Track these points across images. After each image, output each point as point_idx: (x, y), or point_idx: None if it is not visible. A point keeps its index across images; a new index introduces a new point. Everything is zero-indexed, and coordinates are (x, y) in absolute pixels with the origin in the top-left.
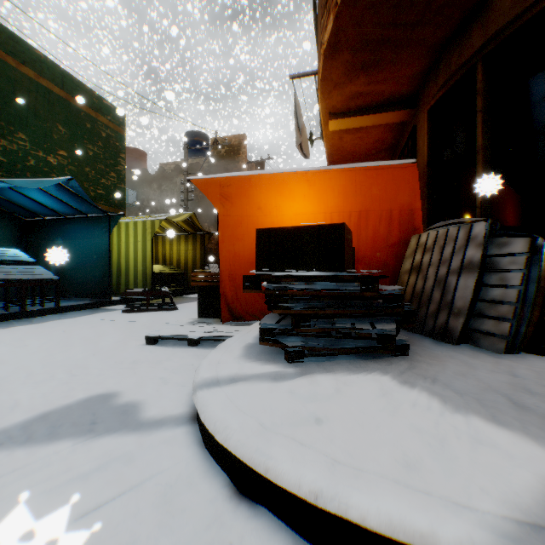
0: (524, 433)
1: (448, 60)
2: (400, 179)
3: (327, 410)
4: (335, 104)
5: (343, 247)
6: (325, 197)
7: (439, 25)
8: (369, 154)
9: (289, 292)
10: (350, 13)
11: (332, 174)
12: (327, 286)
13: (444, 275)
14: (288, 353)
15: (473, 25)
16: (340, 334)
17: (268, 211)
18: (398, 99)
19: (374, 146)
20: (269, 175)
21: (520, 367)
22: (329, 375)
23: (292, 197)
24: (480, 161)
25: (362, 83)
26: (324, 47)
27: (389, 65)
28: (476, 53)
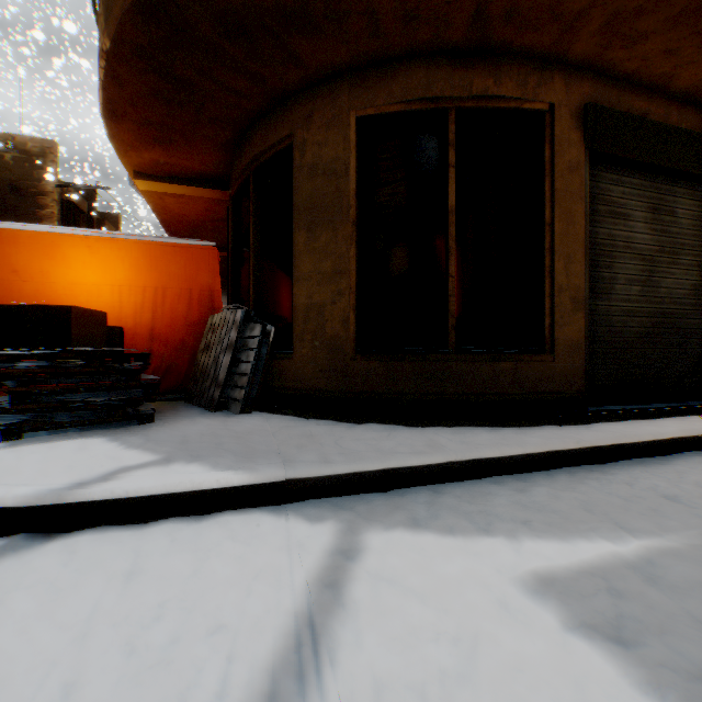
0: (156, 451)
1: (236, 161)
2: (201, 260)
3: (1, 464)
4: (138, 164)
5: (72, 327)
6: (114, 268)
7: (219, 131)
8: (205, 221)
9: (2, 370)
10: (119, 92)
11: (123, 244)
12: (48, 364)
13: (219, 353)
14: (2, 432)
15: (247, 142)
16: (68, 408)
17: (32, 276)
18: (212, 177)
19: (207, 214)
20: (33, 233)
21: (233, 420)
22: (40, 444)
23: (68, 263)
24: (253, 257)
25: (161, 154)
26: (102, 108)
27: (185, 146)
28: (249, 165)
